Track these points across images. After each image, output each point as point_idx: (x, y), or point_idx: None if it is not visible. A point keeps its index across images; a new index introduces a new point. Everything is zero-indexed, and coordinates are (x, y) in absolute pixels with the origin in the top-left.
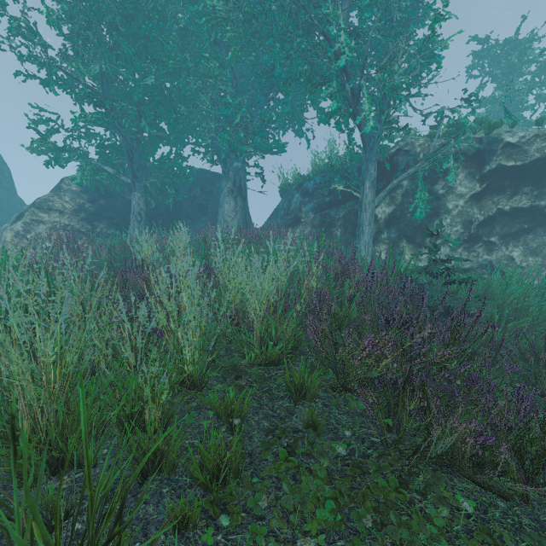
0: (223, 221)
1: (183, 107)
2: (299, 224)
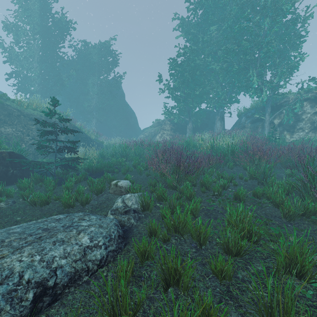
0: (216, 129)
1: (205, 96)
2: (244, 128)
